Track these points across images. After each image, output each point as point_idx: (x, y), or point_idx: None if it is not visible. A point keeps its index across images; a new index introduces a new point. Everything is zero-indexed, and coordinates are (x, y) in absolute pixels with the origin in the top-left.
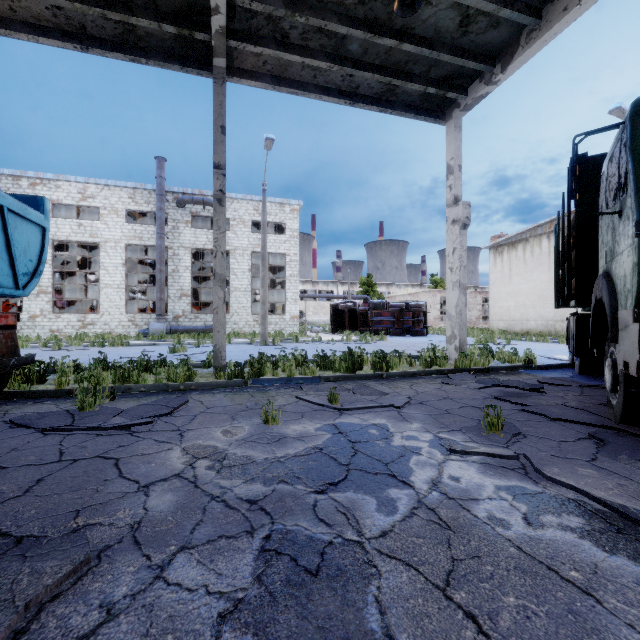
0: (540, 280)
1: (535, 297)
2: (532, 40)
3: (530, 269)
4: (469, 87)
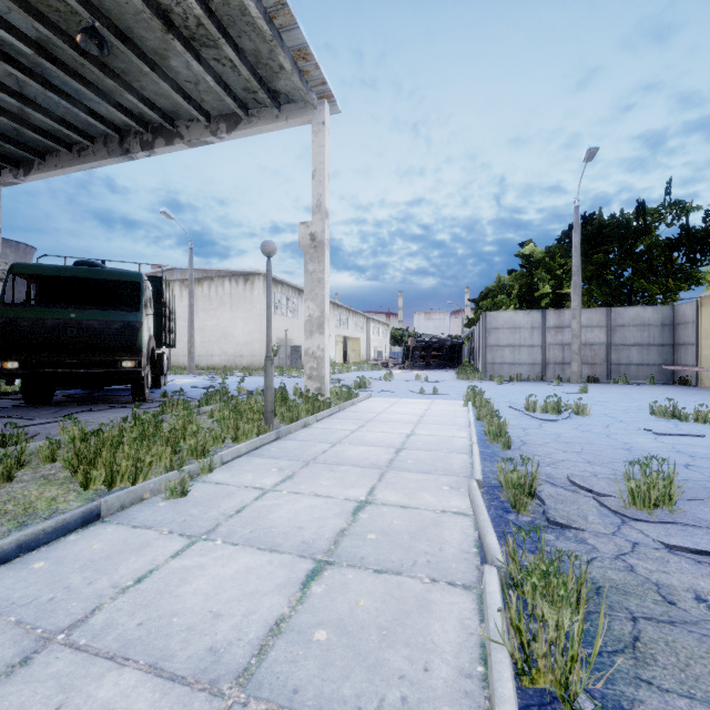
0: None
1: None
2: (41, 170)
3: None
4: (3, 170)
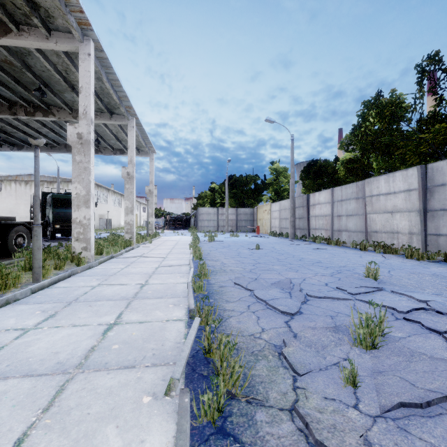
0: (11, 203)
1: (8, 212)
2: (28, 150)
3: (5, 197)
4: (3, 145)
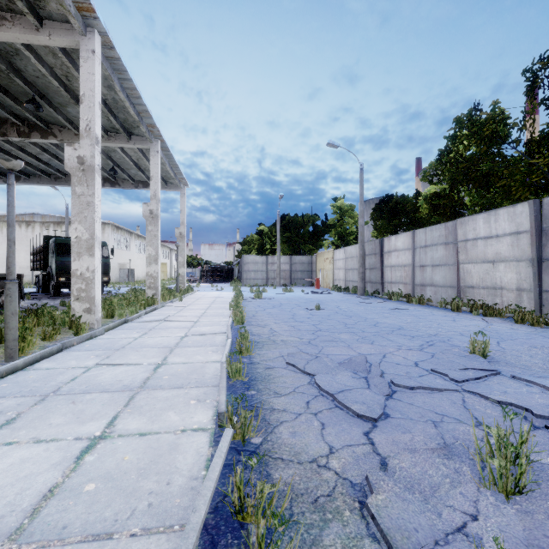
0: None
1: (4, 260)
2: (27, 182)
3: (0, 242)
4: None
